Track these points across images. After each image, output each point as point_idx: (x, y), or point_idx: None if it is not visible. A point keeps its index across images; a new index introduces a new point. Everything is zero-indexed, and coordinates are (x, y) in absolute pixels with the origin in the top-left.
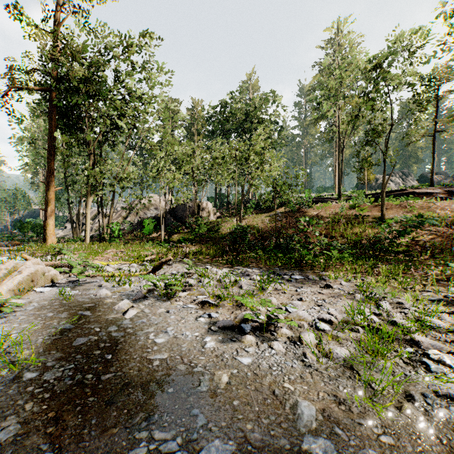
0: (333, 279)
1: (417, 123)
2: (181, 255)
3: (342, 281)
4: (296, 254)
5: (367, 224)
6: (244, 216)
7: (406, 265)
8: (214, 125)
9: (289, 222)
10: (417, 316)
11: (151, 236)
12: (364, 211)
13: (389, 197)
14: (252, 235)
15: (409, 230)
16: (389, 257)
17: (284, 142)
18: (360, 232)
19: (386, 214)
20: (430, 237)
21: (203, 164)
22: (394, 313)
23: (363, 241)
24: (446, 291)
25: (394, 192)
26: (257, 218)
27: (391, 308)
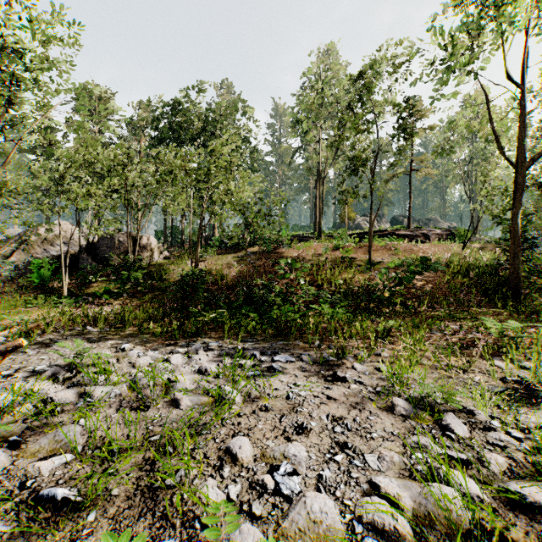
0: (341, 359)
1: (403, 154)
2: (86, 322)
3: (356, 364)
4: (275, 311)
5: (355, 268)
6: (203, 256)
7: (414, 323)
8: (162, 131)
9: (264, 265)
10: (536, 461)
11: (50, 286)
12: (350, 253)
13: (374, 237)
14: (214, 283)
15: (412, 277)
16: (385, 309)
17: (256, 165)
18: (350, 278)
19: (372, 257)
20: (421, 283)
21: (142, 180)
22: (491, 454)
23: (354, 290)
24: (502, 371)
25: (375, 233)
26: (221, 259)
27: (468, 433)
